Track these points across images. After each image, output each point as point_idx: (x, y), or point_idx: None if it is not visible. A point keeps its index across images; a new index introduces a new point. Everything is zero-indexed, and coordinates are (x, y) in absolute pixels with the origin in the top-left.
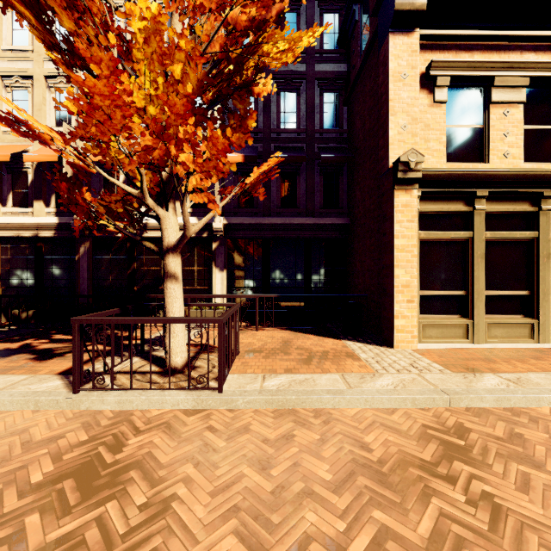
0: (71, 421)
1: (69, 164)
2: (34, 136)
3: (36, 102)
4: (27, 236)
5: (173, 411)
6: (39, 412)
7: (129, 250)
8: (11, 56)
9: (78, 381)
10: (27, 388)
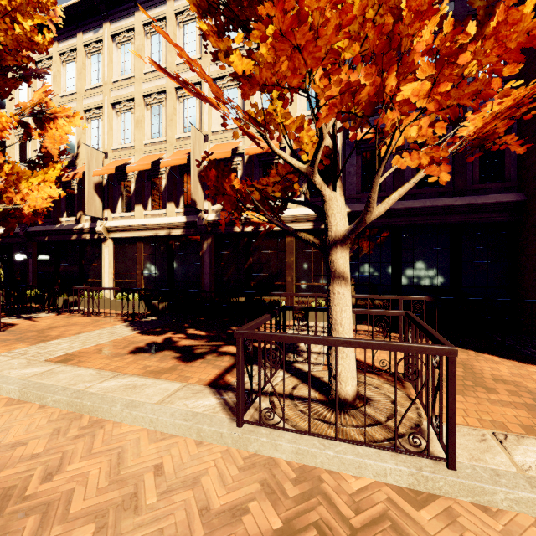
0: (244, 474)
1: (241, 130)
2: (204, 99)
3: (169, 113)
4: (162, 235)
5: (379, 485)
6: (202, 446)
7: (246, 245)
8: (150, 77)
9: (242, 411)
10: (184, 405)
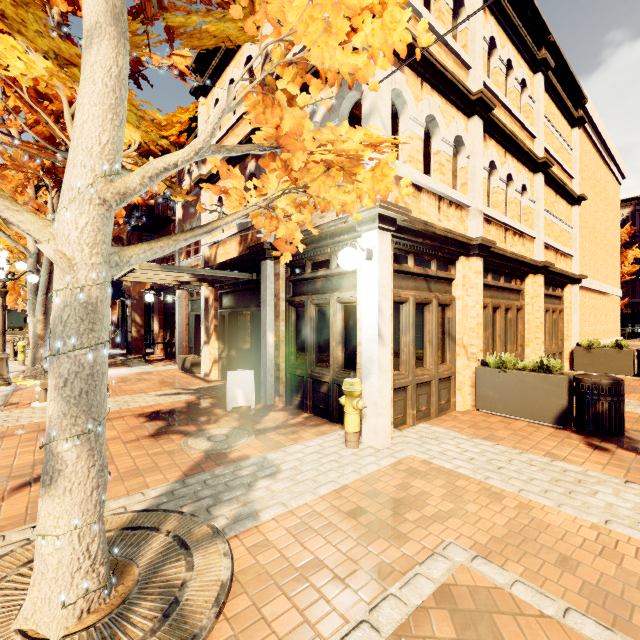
0: None
1: None
2: None
3: None
4: None
5: None
6: None
7: None
8: None
9: None
10: None
